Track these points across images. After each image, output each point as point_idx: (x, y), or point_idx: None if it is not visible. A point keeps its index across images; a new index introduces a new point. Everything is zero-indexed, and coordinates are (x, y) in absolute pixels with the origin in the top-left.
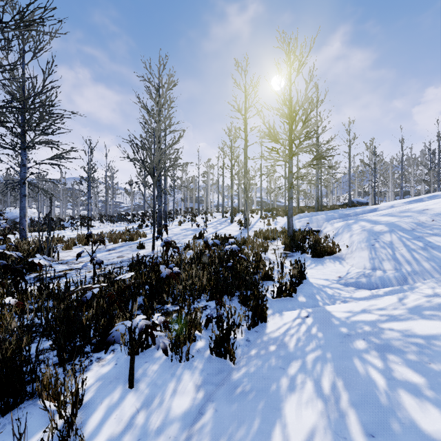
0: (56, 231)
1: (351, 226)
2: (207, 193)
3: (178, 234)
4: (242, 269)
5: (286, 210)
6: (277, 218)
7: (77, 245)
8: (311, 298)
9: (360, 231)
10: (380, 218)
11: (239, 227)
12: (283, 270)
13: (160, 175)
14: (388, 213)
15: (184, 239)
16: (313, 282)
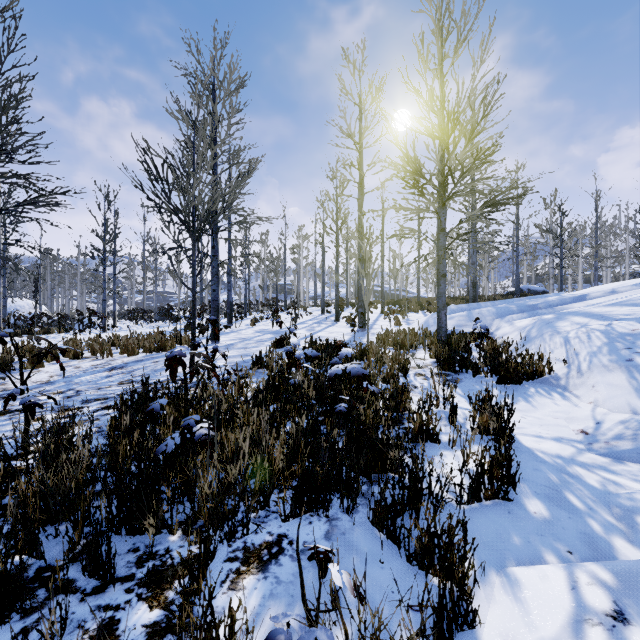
0: (52, 334)
1: (555, 324)
2: (299, 278)
3: (247, 339)
4: (370, 417)
5: (421, 302)
6: (408, 314)
7: (61, 359)
8: (558, 502)
9: (584, 332)
10: (611, 310)
11: (350, 328)
12: (456, 416)
13: (216, 238)
14: (623, 301)
15: (256, 348)
16: (534, 448)
